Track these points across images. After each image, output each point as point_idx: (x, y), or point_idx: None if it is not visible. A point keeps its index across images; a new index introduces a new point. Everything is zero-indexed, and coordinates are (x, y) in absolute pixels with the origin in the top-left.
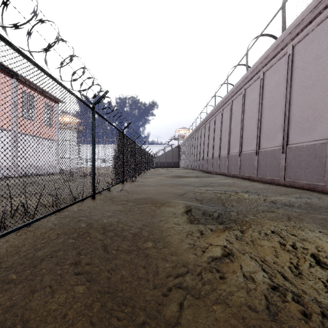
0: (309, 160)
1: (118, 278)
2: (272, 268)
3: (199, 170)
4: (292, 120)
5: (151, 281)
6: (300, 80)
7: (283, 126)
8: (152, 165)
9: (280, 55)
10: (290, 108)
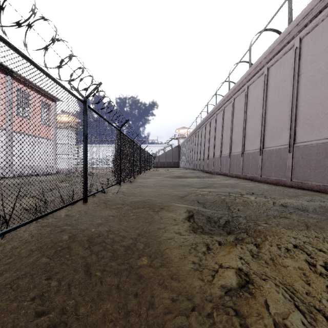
0: (320, 159)
1: (99, 315)
2: (308, 304)
3: (199, 170)
4: (300, 117)
5: (144, 321)
6: (309, 74)
7: (290, 123)
8: (152, 165)
9: (286, 49)
10: (297, 104)
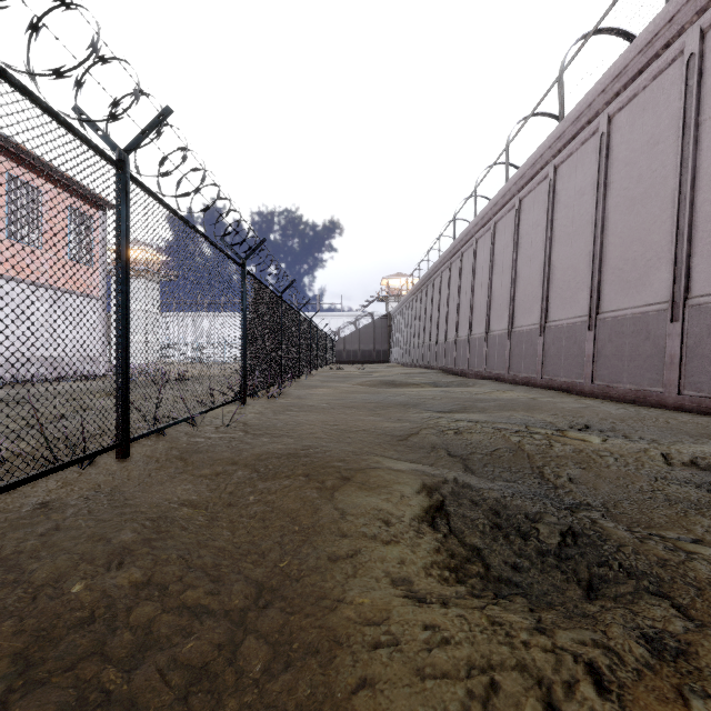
0: None
1: None
2: None
3: (435, 368)
4: (704, 231)
5: None
6: None
7: (674, 248)
8: (330, 357)
9: (661, 63)
10: (694, 199)
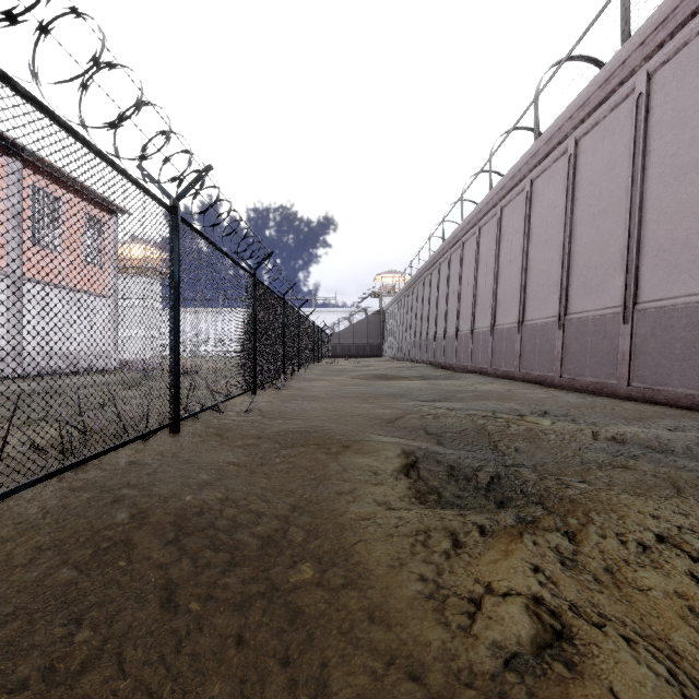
0: (693, 338)
1: None
2: None
3: (426, 362)
4: (649, 246)
5: None
6: (668, 151)
7: (626, 260)
8: (325, 351)
9: (617, 98)
10: (642, 218)
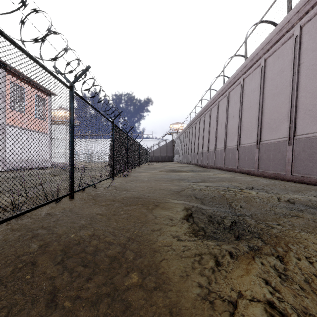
0: None
1: None
2: None
3: (193, 164)
4: (301, 108)
5: None
6: (310, 63)
7: (290, 115)
8: (147, 159)
9: (285, 38)
10: (297, 95)
